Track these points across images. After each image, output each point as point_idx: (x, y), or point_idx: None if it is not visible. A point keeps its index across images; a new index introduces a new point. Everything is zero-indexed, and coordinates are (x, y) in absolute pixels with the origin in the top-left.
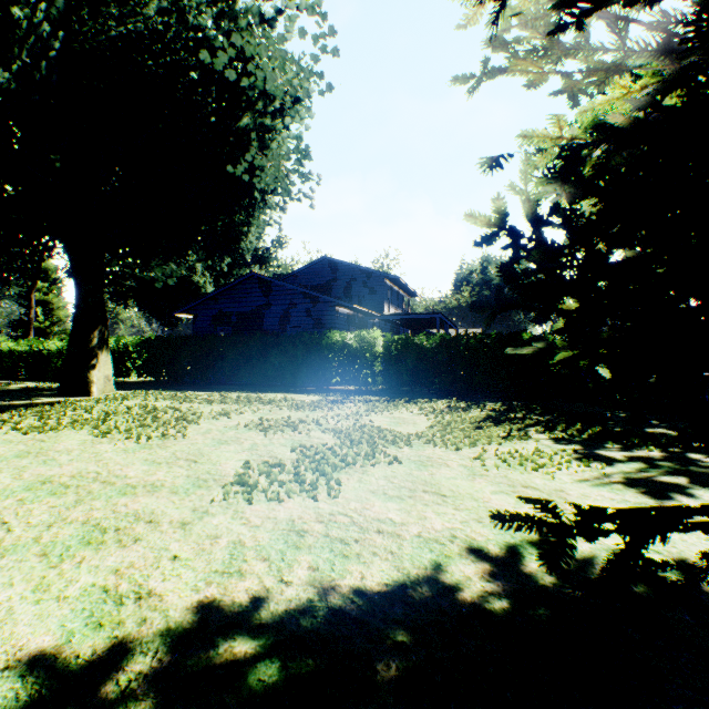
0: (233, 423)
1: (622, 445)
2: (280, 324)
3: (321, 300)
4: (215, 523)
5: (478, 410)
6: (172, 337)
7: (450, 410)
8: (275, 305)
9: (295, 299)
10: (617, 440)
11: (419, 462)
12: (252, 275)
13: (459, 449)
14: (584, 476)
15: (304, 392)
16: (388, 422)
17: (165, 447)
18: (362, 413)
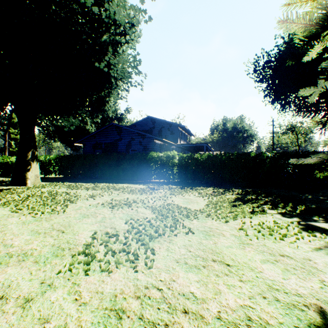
0: (95, 202)
1: (323, 218)
2: (126, 148)
3: (147, 136)
4: (52, 300)
5: (230, 194)
6: (72, 155)
7: (215, 194)
8: (123, 139)
9: (133, 136)
10: (319, 214)
11: (205, 232)
12: (112, 124)
13: (227, 221)
14: (317, 245)
15: (137, 183)
16: (182, 202)
17: (49, 219)
18: (168, 196)
